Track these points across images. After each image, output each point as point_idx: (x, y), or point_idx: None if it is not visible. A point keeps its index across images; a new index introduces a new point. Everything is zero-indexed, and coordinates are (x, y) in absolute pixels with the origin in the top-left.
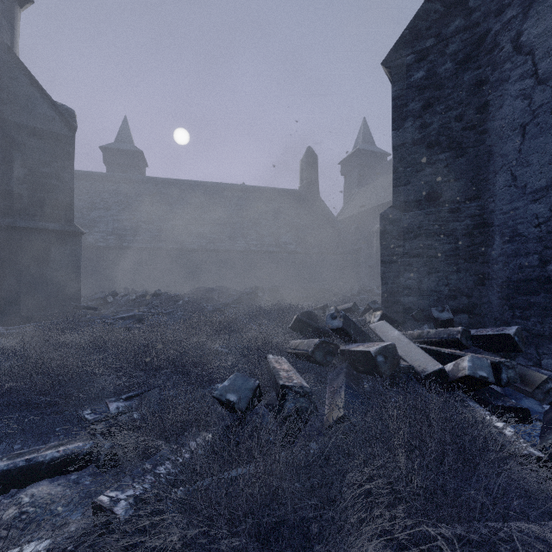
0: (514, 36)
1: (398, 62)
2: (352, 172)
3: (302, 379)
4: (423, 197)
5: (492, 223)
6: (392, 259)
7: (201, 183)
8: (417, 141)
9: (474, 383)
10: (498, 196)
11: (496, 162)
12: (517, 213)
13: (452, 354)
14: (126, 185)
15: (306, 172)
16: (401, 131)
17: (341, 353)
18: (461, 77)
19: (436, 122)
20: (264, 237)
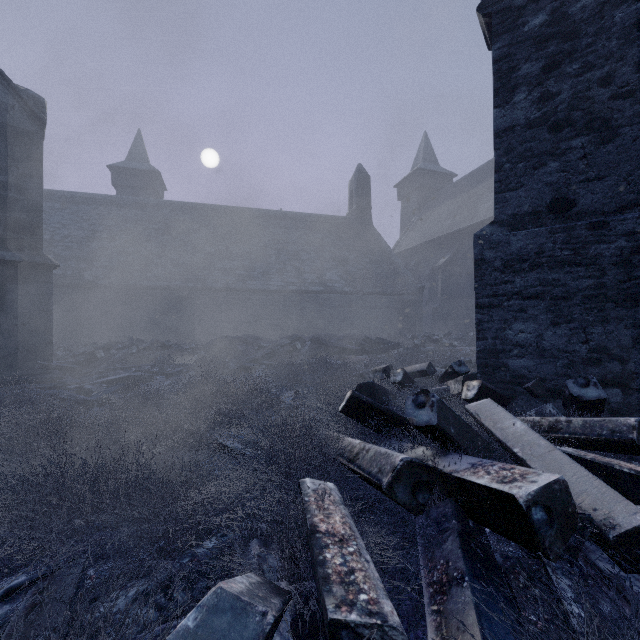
0: None
1: (504, 4)
2: (410, 197)
3: (376, 575)
4: (545, 206)
5: None
6: (494, 301)
7: (228, 208)
8: (535, 122)
9: None
10: None
11: None
12: None
13: (639, 477)
14: (136, 211)
15: (356, 196)
16: (508, 108)
17: (440, 477)
18: (608, 16)
19: (567, 89)
20: (305, 274)
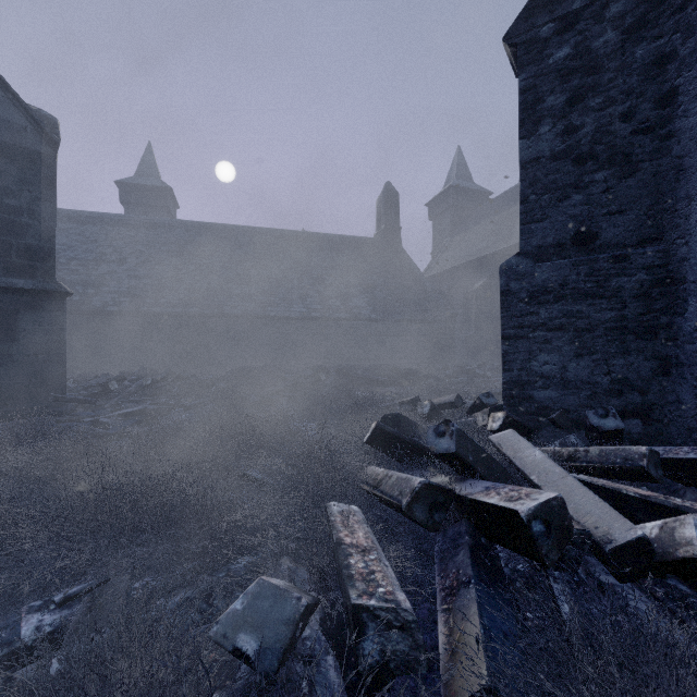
0: None
1: (529, 36)
2: (443, 216)
3: (393, 576)
4: (569, 238)
5: (683, 278)
6: (520, 332)
7: (247, 228)
8: (559, 154)
9: None
10: (694, 235)
11: (691, 182)
12: None
13: (643, 500)
14: (147, 231)
15: (384, 215)
16: (533, 140)
17: (457, 500)
18: (629, 52)
19: (590, 123)
20: (329, 300)
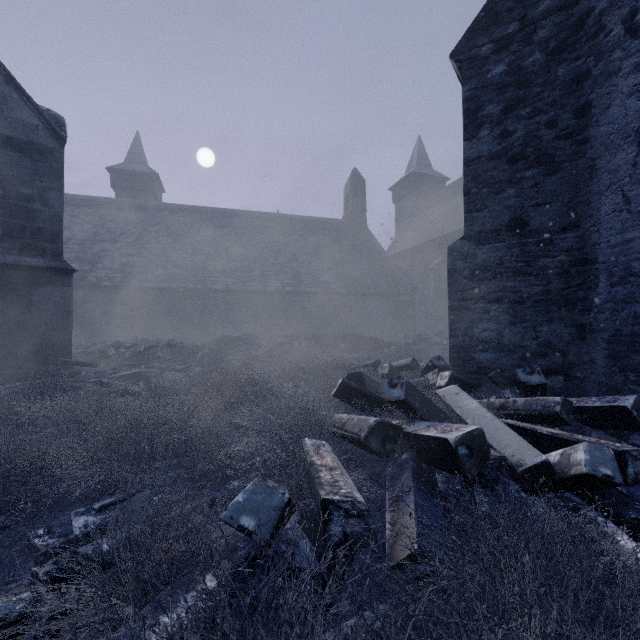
0: (627, 15)
1: (471, 54)
2: (405, 200)
3: (352, 484)
4: (504, 225)
5: (595, 259)
6: (464, 304)
7: (227, 211)
8: (496, 155)
9: (593, 483)
10: (603, 224)
11: (601, 180)
12: (632, 246)
13: (553, 437)
14: (137, 213)
15: (351, 199)
16: (475, 142)
17: (405, 436)
18: (553, 71)
19: (521, 129)
20: (301, 275)
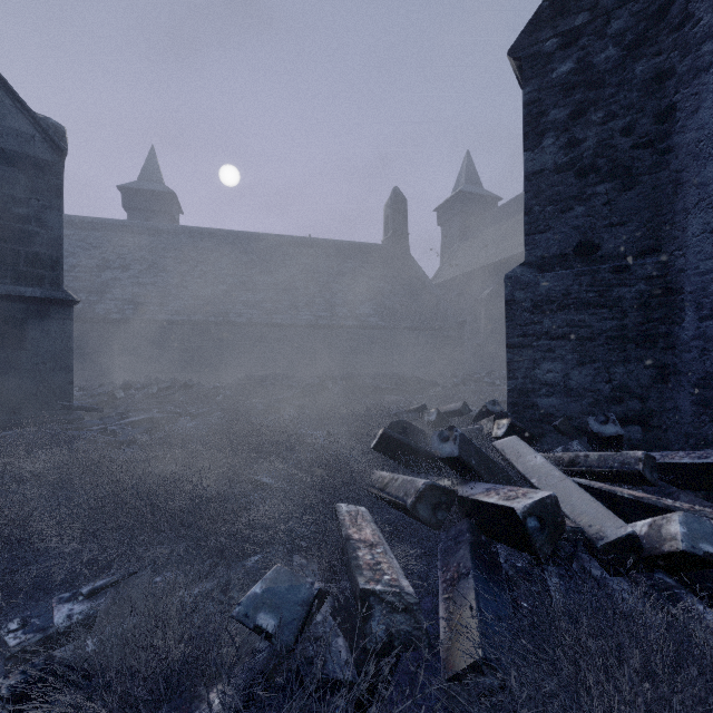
0: None
1: (533, 50)
2: (452, 222)
3: (398, 566)
4: (572, 249)
5: (680, 289)
6: (524, 341)
7: (252, 234)
8: (562, 167)
9: (691, 562)
10: (691, 247)
11: (688, 196)
12: None
13: (637, 501)
14: (151, 237)
15: (392, 221)
16: (537, 152)
17: (459, 501)
18: (630, 68)
19: (592, 137)
20: (336, 307)
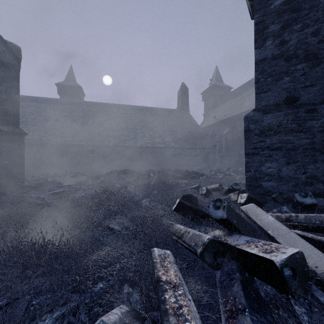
0: None
1: None
2: (209, 99)
3: (195, 309)
4: (282, 101)
5: None
6: (255, 151)
7: (116, 105)
8: (277, 56)
9: None
10: None
11: None
12: None
13: None
14: (69, 106)
15: (181, 98)
16: (262, 49)
17: (229, 248)
18: None
19: (294, 38)
20: (155, 138)
